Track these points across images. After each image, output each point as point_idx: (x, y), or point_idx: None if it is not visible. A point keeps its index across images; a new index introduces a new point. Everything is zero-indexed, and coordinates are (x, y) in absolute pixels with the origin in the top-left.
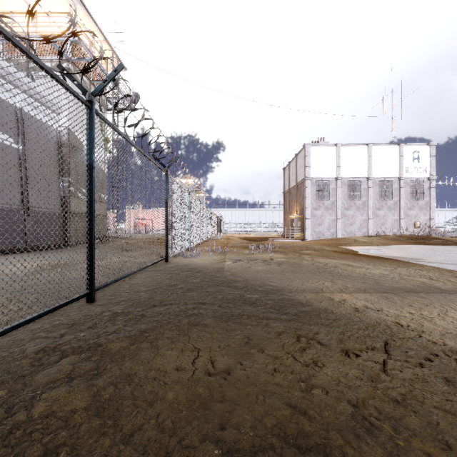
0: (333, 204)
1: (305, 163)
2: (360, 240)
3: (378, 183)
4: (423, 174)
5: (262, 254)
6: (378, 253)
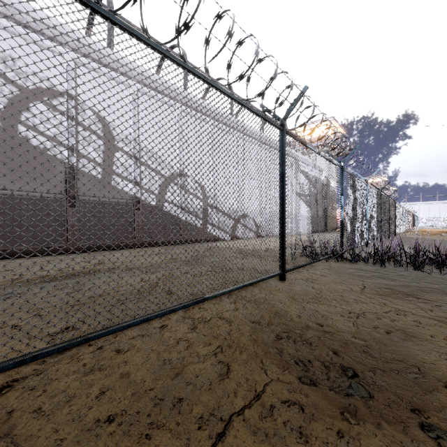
0: None
1: None
2: None
3: None
4: None
5: None
6: None
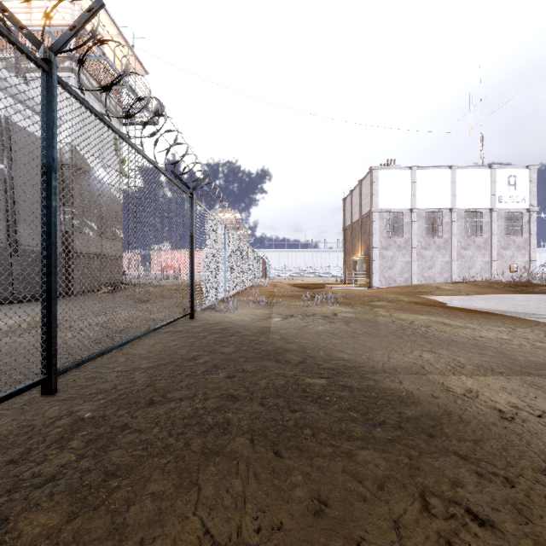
0: (407, 242)
1: (372, 191)
2: (445, 288)
3: (463, 216)
4: (520, 204)
5: (321, 307)
6: (475, 305)
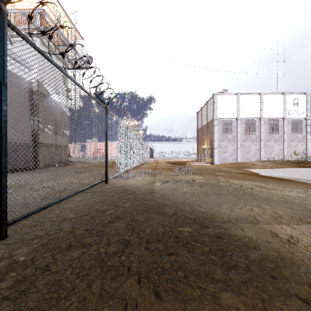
0: (234, 137)
1: (214, 108)
2: (257, 164)
3: (267, 122)
4: (301, 115)
5: (184, 176)
6: (277, 174)
